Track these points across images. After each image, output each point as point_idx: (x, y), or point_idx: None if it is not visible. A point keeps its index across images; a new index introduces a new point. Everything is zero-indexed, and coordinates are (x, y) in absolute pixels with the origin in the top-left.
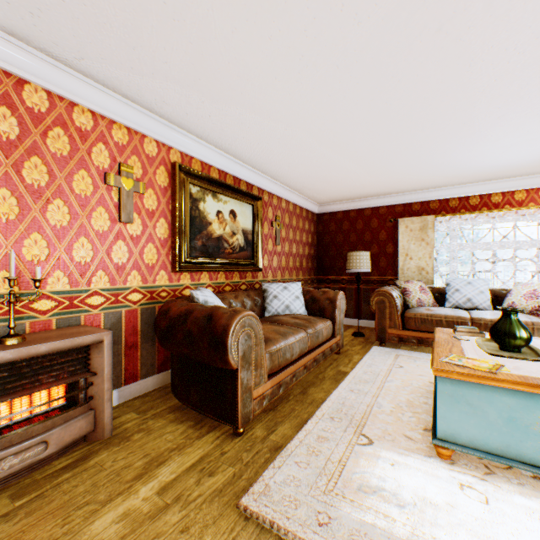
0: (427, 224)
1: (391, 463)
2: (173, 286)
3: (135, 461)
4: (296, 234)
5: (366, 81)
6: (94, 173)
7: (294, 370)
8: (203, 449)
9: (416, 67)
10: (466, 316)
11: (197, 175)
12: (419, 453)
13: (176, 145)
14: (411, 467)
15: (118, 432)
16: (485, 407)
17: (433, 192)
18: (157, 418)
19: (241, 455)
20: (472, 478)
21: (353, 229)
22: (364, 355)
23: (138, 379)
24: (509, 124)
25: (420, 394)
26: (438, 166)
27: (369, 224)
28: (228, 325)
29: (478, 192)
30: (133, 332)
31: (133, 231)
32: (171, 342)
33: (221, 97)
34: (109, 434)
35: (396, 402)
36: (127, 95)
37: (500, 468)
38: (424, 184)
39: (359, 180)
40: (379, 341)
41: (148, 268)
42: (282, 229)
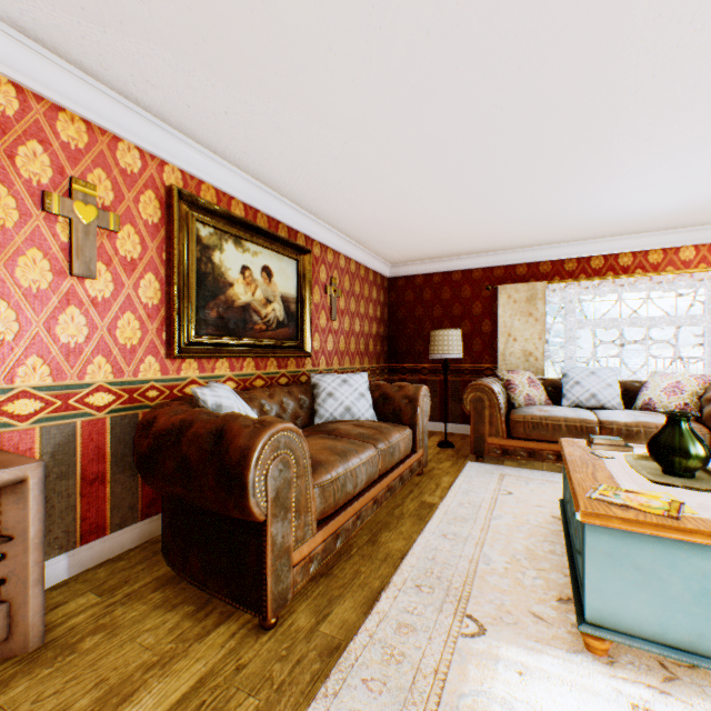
0: (536, 293)
1: (519, 670)
2: (169, 380)
3: (76, 697)
4: (360, 306)
5: (470, 64)
6: (20, 190)
7: (358, 509)
8: (206, 661)
9: (546, 43)
10: (592, 419)
11: (210, 208)
12: (559, 646)
13: (174, 159)
14: (550, 674)
15: (57, 635)
16: (664, 573)
17: (544, 251)
18: (132, 603)
19: (271, 669)
20: (646, 691)
21: (437, 299)
22: (457, 476)
23: (107, 532)
24: (657, 151)
25: (543, 537)
26: (555, 212)
27: (460, 292)
28: (249, 448)
29: (603, 252)
30: (97, 456)
31: (97, 292)
32: (156, 476)
33: (243, 78)
34: (37, 643)
35: (511, 553)
36: (83, 64)
37: (684, 667)
38: (534, 238)
39: (448, 229)
40: (475, 454)
41: (124, 352)
42: (340, 298)
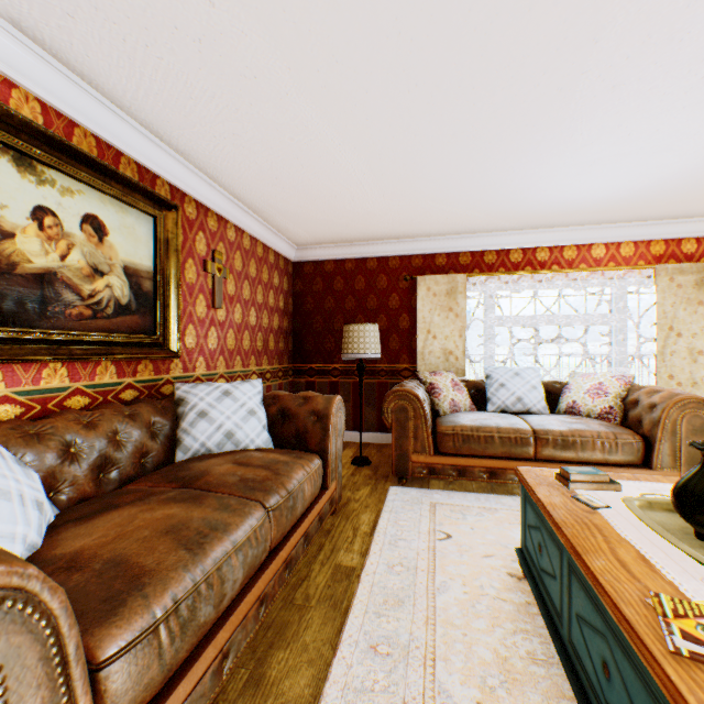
0: (457, 286)
1: None
2: None
3: None
4: (257, 292)
5: None
6: None
7: (227, 638)
8: None
9: None
10: (526, 428)
11: None
12: None
13: None
14: None
15: None
16: None
17: (464, 240)
18: None
19: None
20: None
21: (350, 289)
22: (380, 512)
23: None
24: (617, 110)
25: (510, 622)
26: (486, 190)
27: (376, 282)
28: None
29: (522, 245)
30: None
31: None
32: None
33: None
34: None
35: (479, 673)
36: None
37: None
38: (457, 224)
39: (366, 201)
40: (398, 476)
41: None
42: (228, 279)
